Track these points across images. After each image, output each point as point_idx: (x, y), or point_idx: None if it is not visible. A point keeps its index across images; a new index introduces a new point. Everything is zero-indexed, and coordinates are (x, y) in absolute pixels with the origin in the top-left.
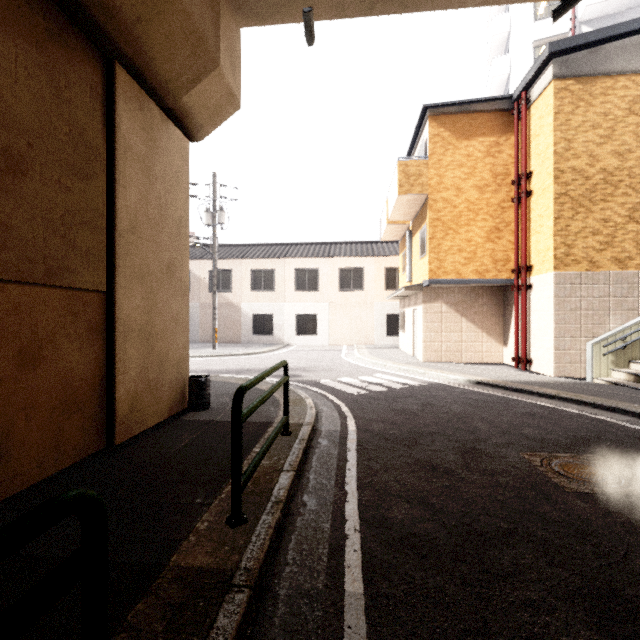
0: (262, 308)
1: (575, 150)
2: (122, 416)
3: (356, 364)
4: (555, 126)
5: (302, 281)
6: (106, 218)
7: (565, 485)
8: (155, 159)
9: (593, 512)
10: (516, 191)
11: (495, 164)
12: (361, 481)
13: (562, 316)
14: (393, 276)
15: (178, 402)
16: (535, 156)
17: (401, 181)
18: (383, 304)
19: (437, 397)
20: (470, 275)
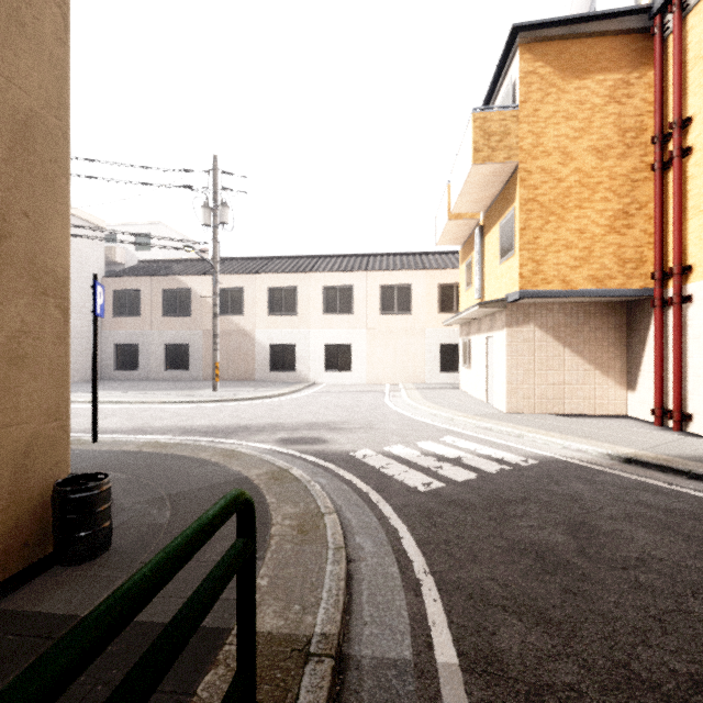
0: (281, 336)
1: None
2: None
3: (408, 416)
4: None
5: (332, 302)
6: None
7: None
8: None
9: None
10: (659, 152)
11: (622, 114)
12: None
13: None
14: (449, 295)
15: (22, 545)
16: (699, 90)
17: (477, 143)
18: (437, 331)
19: (582, 500)
20: (583, 283)
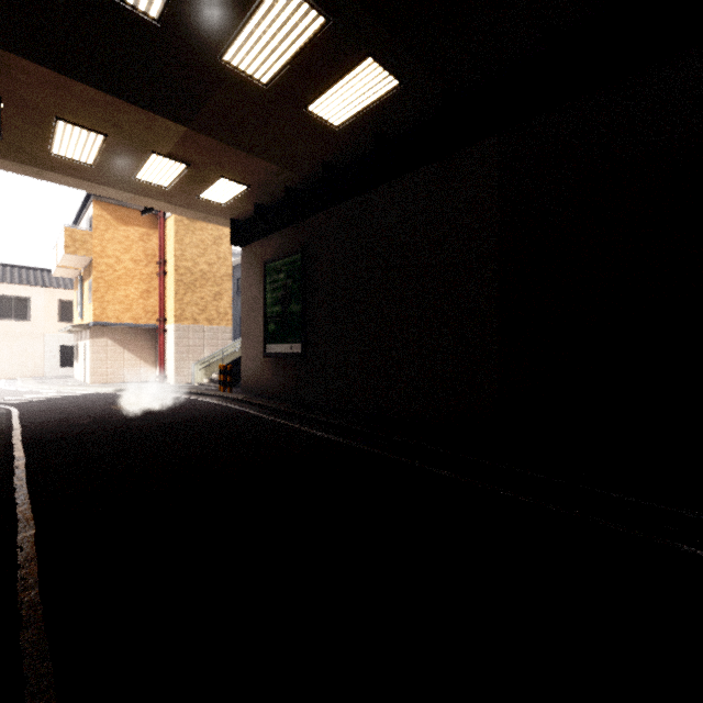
0: None
1: (186, 257)
2: None
3: (20, 390)
4: (175, 241)
5: None
6: None
7: (117, 409)
8: None
9: (119, 411)
10: (160, 269)
11: (147, 248)
12: (21, 419)
13: (179, 349)
14: (69, 309)
15: None
16: (168, 252)
17: (68, 243)
18: (57, 336)
19: (86, 398)
20: (128, 320)
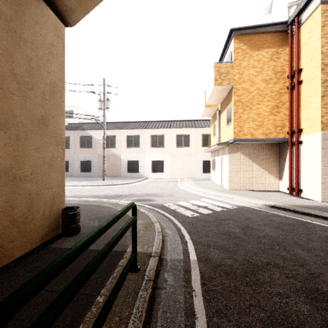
0: (132, 157)
1: None
2: None
3: (187, 191)
4: (322, 35)
5: (155, 142)
6: None
7: None
8: (23, 25)
9: None
10: (290, 82)
11: (276, 65)
12: None
13: (326, 161)
14: (207, 139)
15: (52, 229)
16: (305, 57)
17: (216, 77)
18: (201, 155)
19: (250, 219)
20: (260, 135)
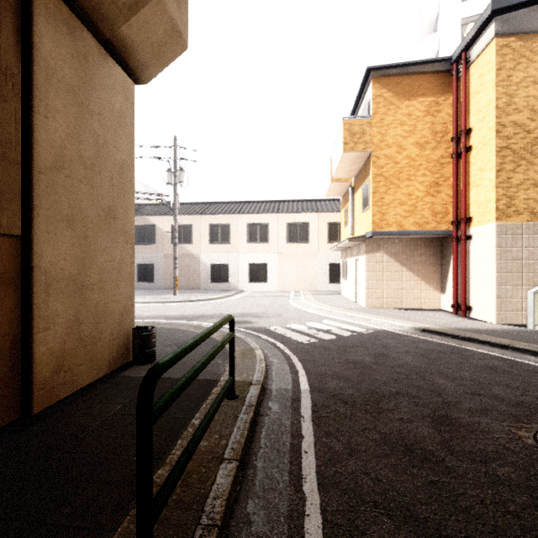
0: (219, 258)
1: (516, 105)
2: (43, 379)
3: (303, 310)
4: (497, 82)
5: (254, 234)
6: (21, 150)
7: None
8: (90, 94)
9: None
10: (455, 147)
11: (434, 122)
12: (322, 473)
13: (504, 265)
14: (335, 230)
15: (121, 355)
16: (475, 113)
17: (346, 139)
18: (326, 255)
19: (387, 346)
20: (411, 227)
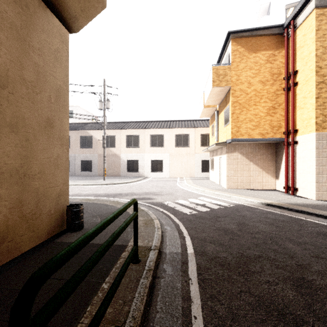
0: (132, 157)
1: None
2: None
3: (186, 190)
4: (316, 38)
5: (154, 141)
6: None
7: None
8: (32, 33)
9: None
10: (286, 83)
11: (272, 67)
12: None
13: (321, 161)
14: (205, 139)
15: (57, 225)
16: (300, 60)
17: (214, 78)
18: (200, 154)
19: (245, 217)
20: (256, 136)
